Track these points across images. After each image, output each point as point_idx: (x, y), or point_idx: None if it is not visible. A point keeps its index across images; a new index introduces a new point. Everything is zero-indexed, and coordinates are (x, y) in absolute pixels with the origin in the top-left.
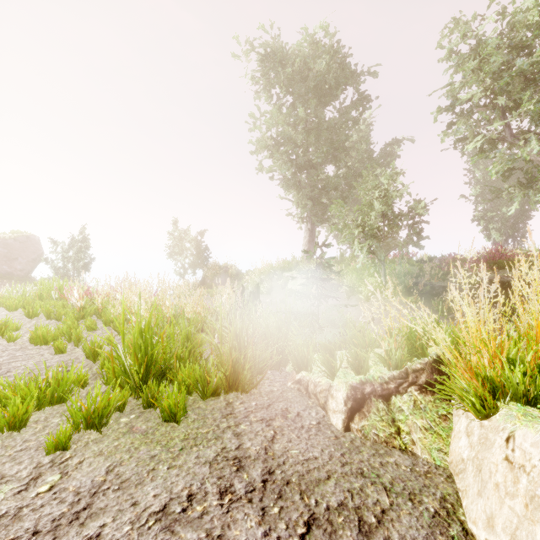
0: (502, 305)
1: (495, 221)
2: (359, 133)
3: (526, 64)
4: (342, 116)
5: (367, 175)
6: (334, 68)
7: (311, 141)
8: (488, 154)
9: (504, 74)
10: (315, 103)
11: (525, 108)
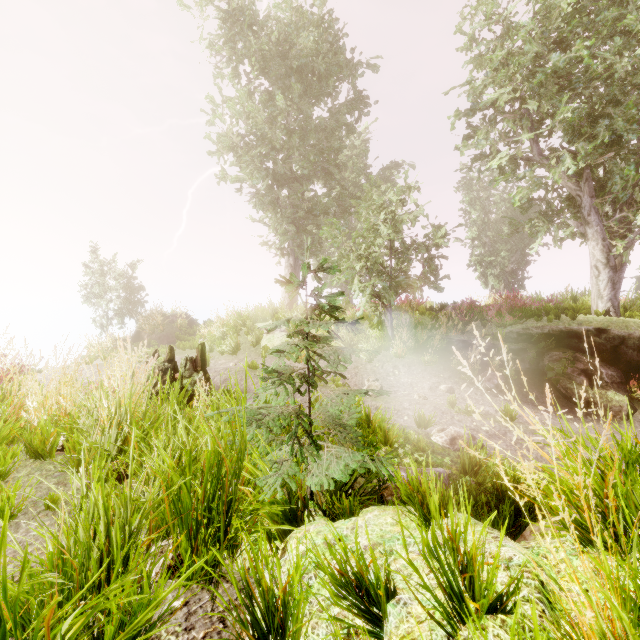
0: (530, 363)
1: (494, 266)
2: (352, 150)
3: (564, 60)
4: (334, 115)
5: (370, 189)
6: (325, 49)
7: (294, 143)
8: (514, 174)
9: (538, 69)
10: (299, 89)
11: (561, 115)
